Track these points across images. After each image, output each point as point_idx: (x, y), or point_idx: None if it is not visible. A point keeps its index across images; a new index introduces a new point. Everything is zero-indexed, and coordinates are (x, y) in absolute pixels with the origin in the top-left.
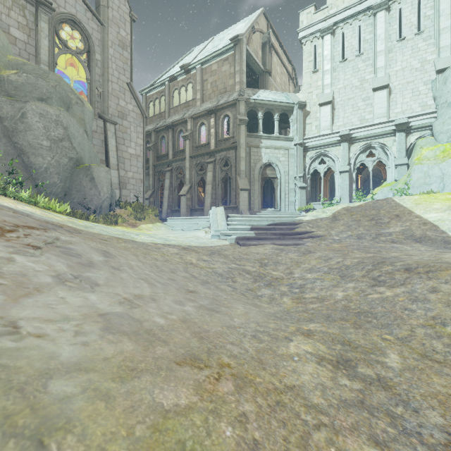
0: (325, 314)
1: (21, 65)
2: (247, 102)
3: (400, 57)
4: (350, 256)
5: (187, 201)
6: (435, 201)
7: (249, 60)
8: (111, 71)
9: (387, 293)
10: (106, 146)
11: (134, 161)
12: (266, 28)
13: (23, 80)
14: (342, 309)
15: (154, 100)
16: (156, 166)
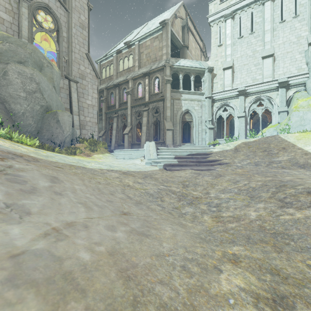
0: (244, 235)
1: (6, 37)
2: (171, 67)
3: (282, 34)
4: (253, 180)
5: (129, 138)
6: None
7: (172, 38)
8: (74, 45)
9: (297, 215)
10: (70, 98)
11: (90, 109)
12: (184, 16)
13: (6, 48)
14: (258, 229)
15: (106, 67)
16: (107, 113)
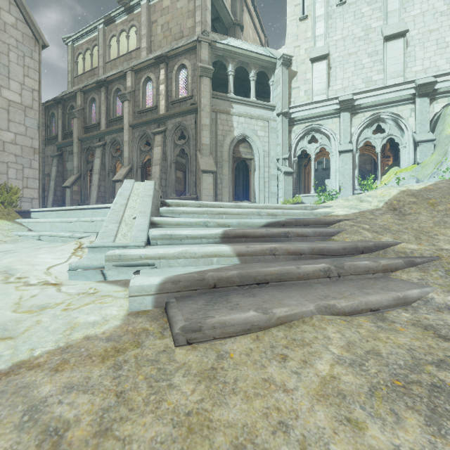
0: None
1: None
2: (213, 47)
3: None
4: None
5: None
6: None
7: (214, 0)
8: None
9: None
10: None
11: (17, 113)
12: None
13: None
14: None
15: (84, 51)
16: (83, 141)
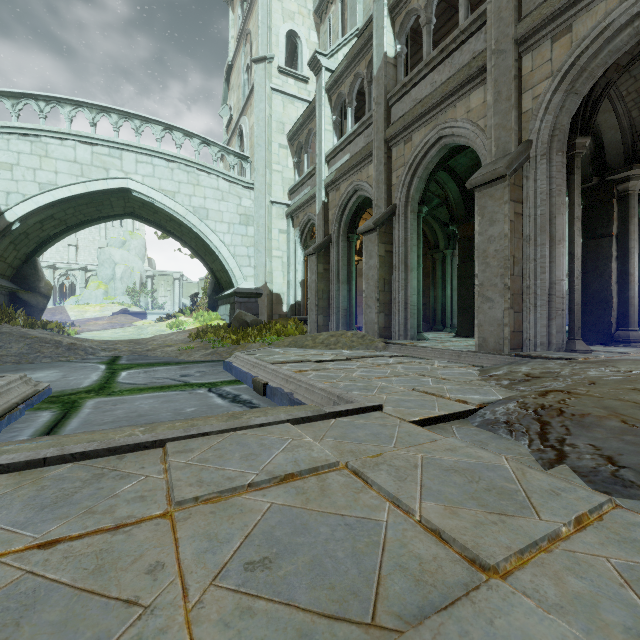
0: None
1: None
2: None
3: (84, 232)
4: None
5: None
6: (77, 308)
7: None
8: None
9: None
10: None
11: None
12: None
13: None
14: None
15: None
16: None
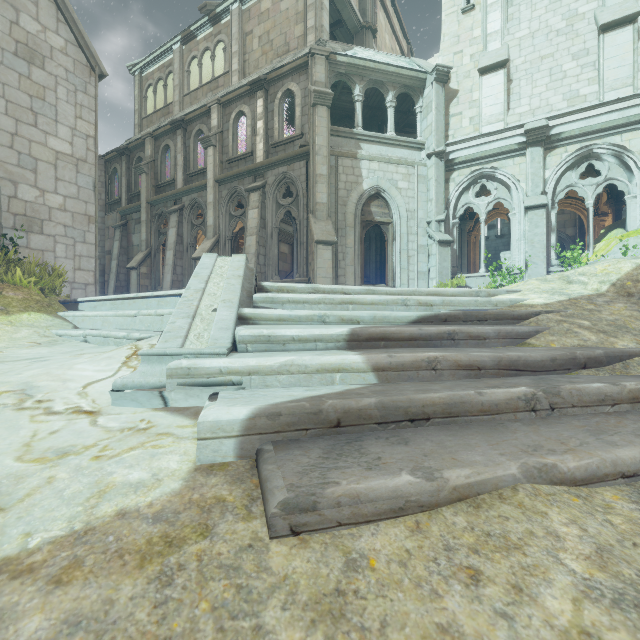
0: None
1: None
2: (331, 61)
3: None
4: None
5: None
6: None
7: None
8: None
9: None
10: None
11: (67, 169)
12: None
13: None
14: None
15: (155, 82)
16: (154, 205)
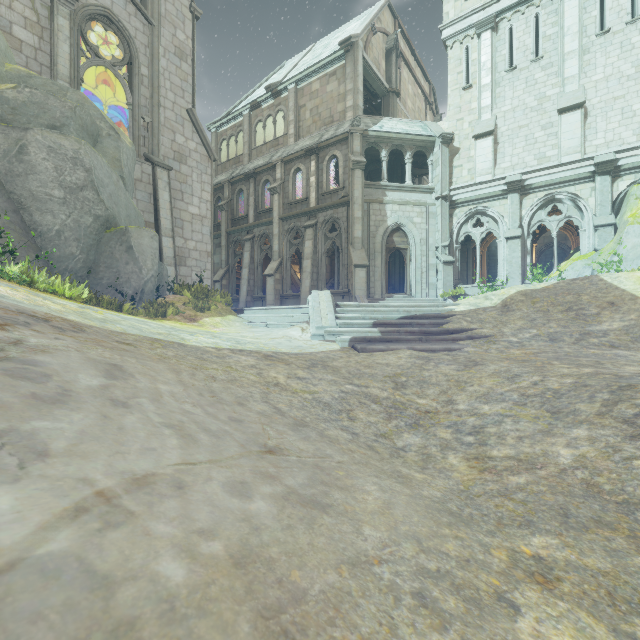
0: (554, 507)
1: (25, 77)
2: (365, 136)
3: (602, 60)
4: (552, 372)
5: (276, 283)
6: None
7: (366, 75)
8: (164, 92)
9: None
10: (156, 202)
11: (197, 224)
12: (391, 28)
13: (25, 98)
14: (584, 492)
15: (228, 138)
16: (231, 234)
